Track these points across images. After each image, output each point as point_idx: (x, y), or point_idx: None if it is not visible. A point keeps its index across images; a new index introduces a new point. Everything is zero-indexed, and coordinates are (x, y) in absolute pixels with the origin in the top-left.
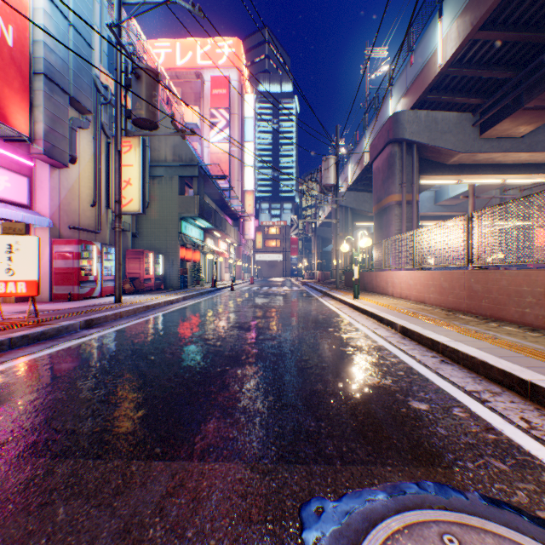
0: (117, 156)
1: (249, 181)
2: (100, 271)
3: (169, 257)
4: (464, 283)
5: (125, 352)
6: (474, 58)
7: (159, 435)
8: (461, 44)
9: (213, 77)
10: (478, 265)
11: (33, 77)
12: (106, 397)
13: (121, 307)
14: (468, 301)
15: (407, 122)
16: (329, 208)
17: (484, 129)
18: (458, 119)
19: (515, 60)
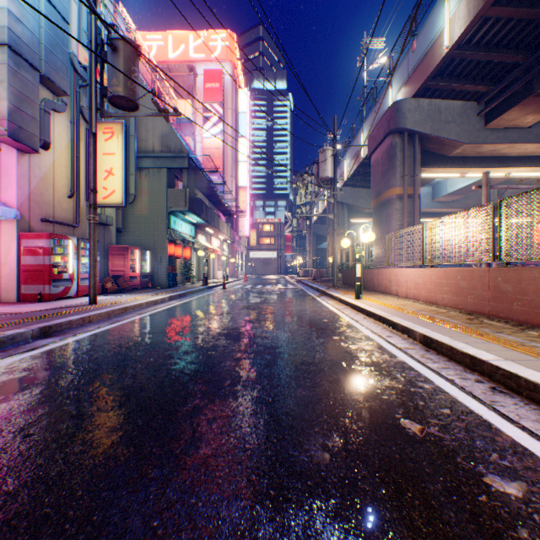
0: (92, 139)
1: (243, 177)
2: (76, 268)
3: (157, 254)
4: (488, 282)
5: (73, 374)
6: (483, 39)
7: None
8: (471, 22)
9: (206, 71)
10: (508, 261)
11: None
12: None
13: (93, 310)
14: (494, 303)
15: (409, 111)
16: (324, 204)
17: (490, 118)
18: (462, 108)
19: (527, 42)
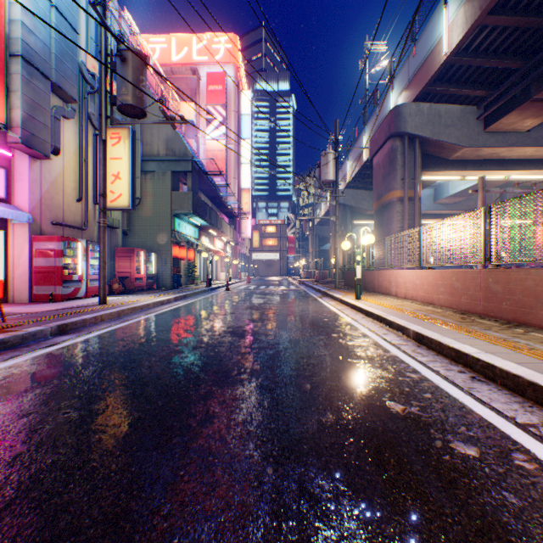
0: (102, 145)
1: (246, 179)
2: (85, 270)
3: (162, 255)
4: (480, 283)
5: (95, 365)
6: (481, 46)
7: (103, 510)
8: (468, 30)
9: (209, 73)
10: (497, 263)
11: (10, 59)
12: (48, 436)
13: (104, 310)
14: (485, 302)
15: (409, 115)
16: (326, 206)
17: (489, 122)
18: (462, 112)
19: (524, 49)
